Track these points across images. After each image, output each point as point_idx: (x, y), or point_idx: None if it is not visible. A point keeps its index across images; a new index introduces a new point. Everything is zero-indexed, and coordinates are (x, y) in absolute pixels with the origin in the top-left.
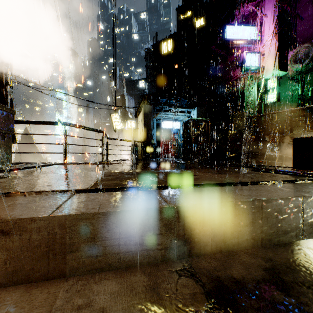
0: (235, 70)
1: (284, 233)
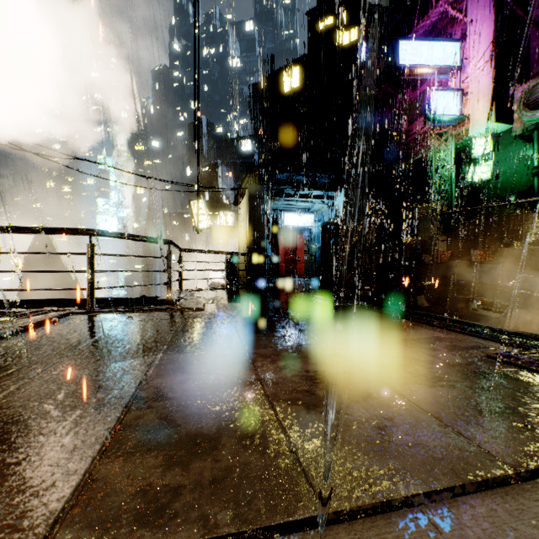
0: (415, 122)
1: None
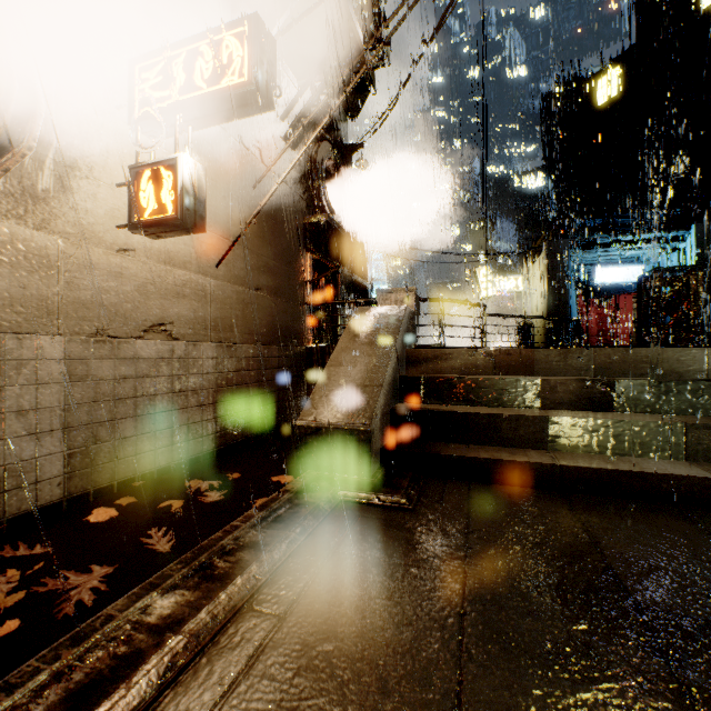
0: None
1: (686, 372)
